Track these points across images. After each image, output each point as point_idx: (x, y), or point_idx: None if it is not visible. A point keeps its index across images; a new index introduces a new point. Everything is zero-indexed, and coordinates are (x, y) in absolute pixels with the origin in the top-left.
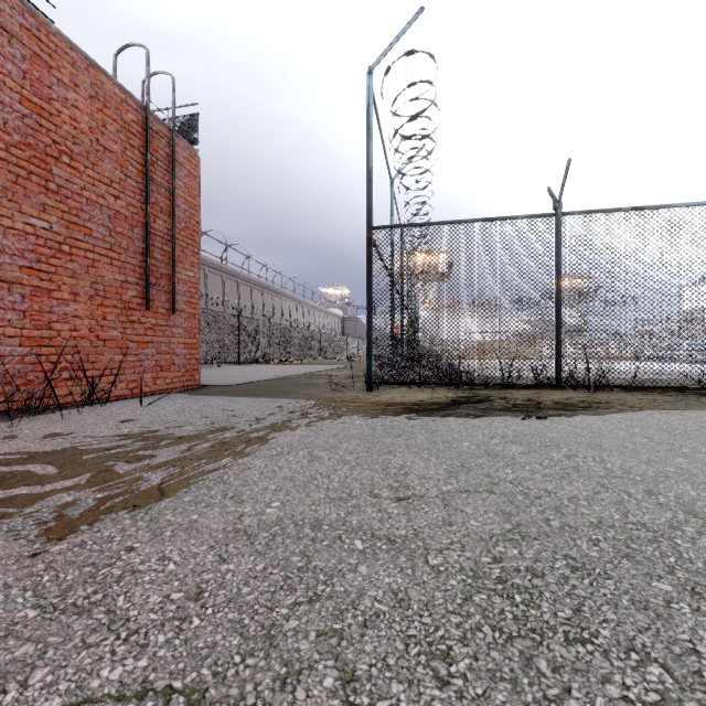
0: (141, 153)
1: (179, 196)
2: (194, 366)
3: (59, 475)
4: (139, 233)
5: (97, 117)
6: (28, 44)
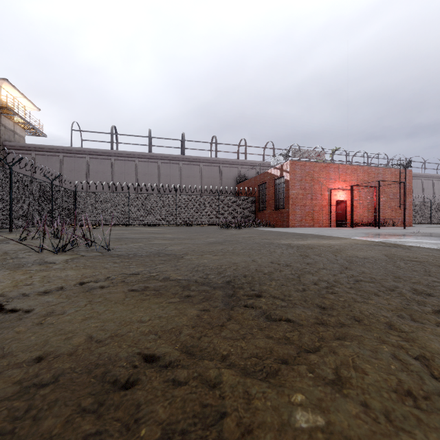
0: (398, 178)
1: (406, 183)
2: (410, 222)
3: (401, 228)
4: (398, 194)
5: (391, 177)
6: (382, 173)
